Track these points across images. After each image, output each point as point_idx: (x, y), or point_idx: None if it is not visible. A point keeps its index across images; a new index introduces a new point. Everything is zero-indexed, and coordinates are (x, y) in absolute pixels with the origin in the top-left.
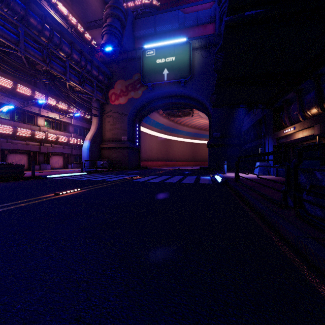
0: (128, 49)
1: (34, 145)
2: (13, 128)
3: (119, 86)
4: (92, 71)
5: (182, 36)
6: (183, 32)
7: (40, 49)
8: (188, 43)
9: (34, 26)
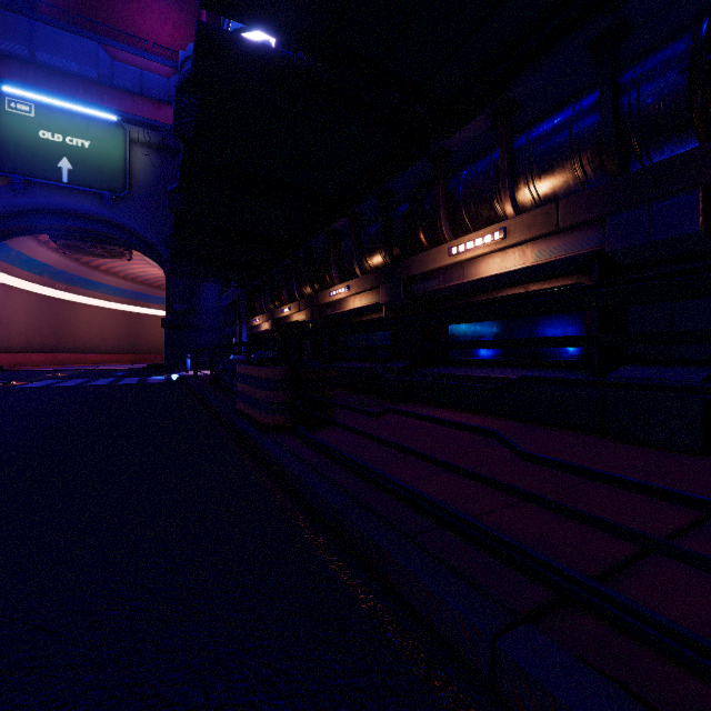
0: None
1: None
2: None
3: None
4: None
5: (107, 101)
6: (108, 93)
7: None
8: (121, 127)
9: None
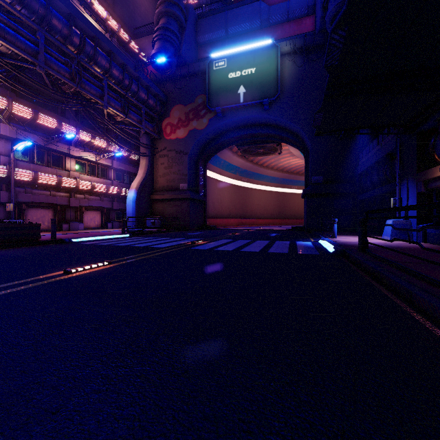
0: (189, 61)
1: (61, 196)
2: (33, 173)
3: (176, 113)
4: (139, 93)
5: (266, 38)
6: (266, 32)
7: (67, 63)
8: (274, 46)
9: (59, 30)
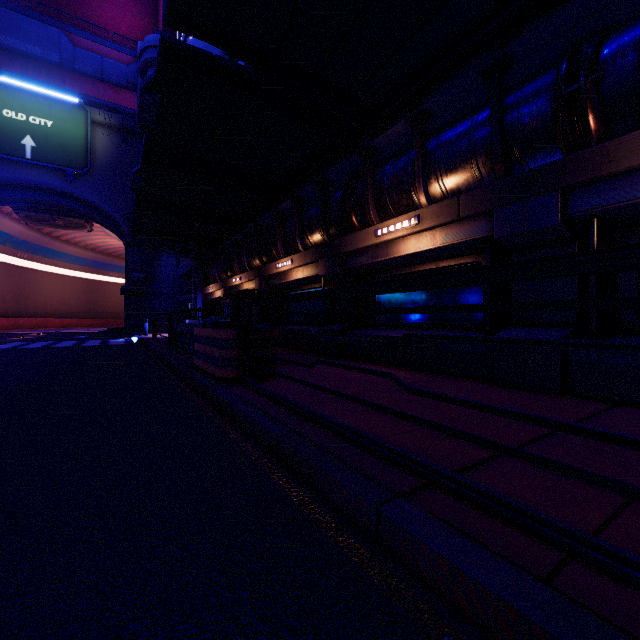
0: None
1: None
2: None
3: None
4: None
5: (69, 84)
6: (70, 76)
7: None
8: (83, 108)
9: None
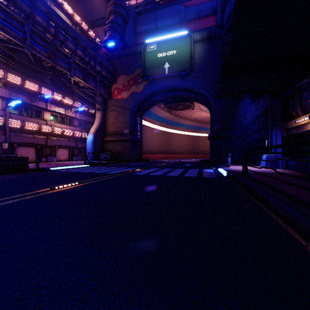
0: (130, 45)
1: (41, 138)
2: (22, 122)
3: (121, 80)
4: (95, 66)
5: (183, 30)
6: (184, 25)
7: (46, 46)
8: (189, 36)
9: (40, 23)
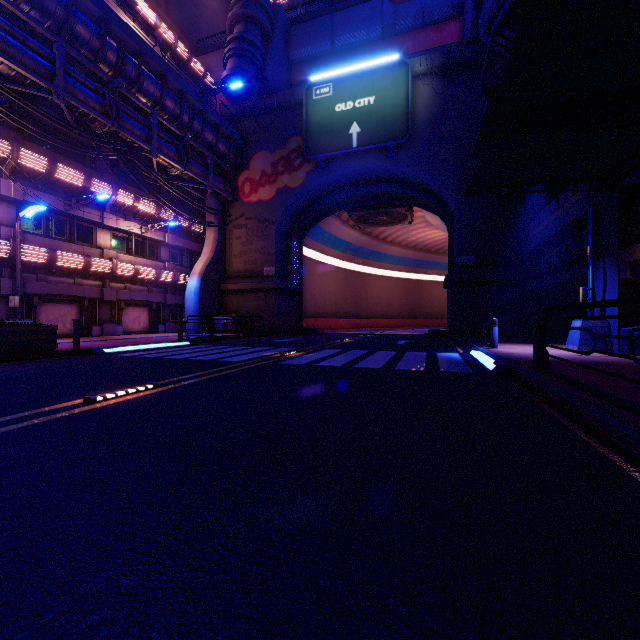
0: (277, 87)
1: (90, 286)
2: (49, 251)
3: (258, 163)
4: (204, 134)
5: (390, 53)
6: (391, 43)
7: (99, 90)
8: (403, 64)
9: (86, 41)
